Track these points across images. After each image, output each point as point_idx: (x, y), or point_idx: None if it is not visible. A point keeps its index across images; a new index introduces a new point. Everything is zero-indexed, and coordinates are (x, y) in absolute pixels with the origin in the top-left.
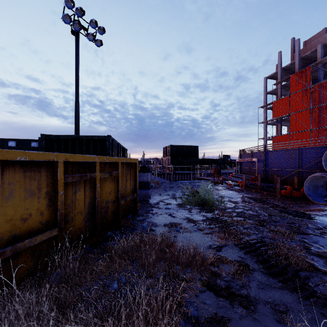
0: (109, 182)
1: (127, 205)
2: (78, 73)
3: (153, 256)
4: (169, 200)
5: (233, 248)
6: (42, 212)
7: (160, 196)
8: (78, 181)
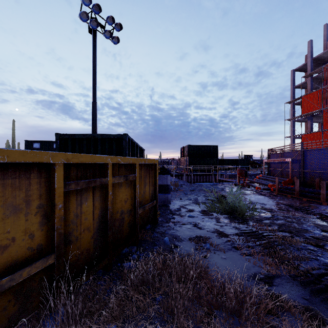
0: (125, 188)
1: (146, 214)
2: (95, 72)
3: (185, 301)
4: (191, 205)
5: (291, 283)
6: (32, 234)
7: (180, 201)
8: (85, 188)
